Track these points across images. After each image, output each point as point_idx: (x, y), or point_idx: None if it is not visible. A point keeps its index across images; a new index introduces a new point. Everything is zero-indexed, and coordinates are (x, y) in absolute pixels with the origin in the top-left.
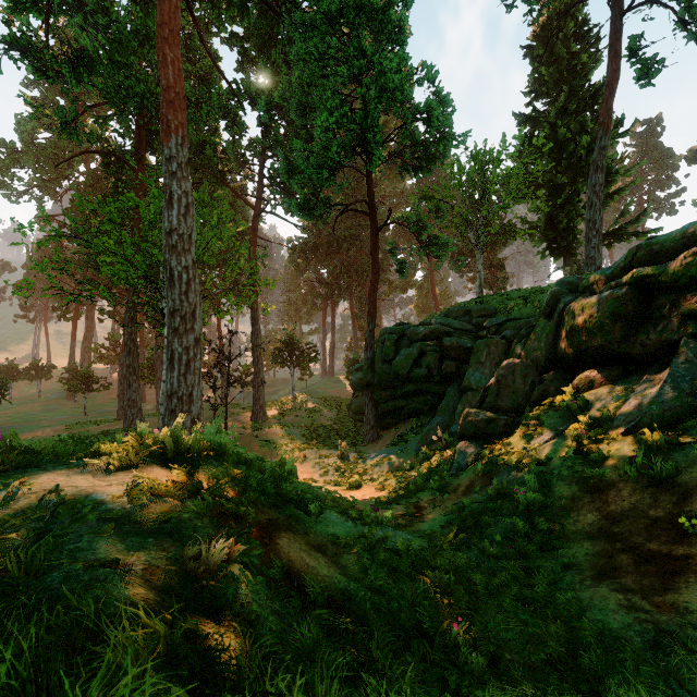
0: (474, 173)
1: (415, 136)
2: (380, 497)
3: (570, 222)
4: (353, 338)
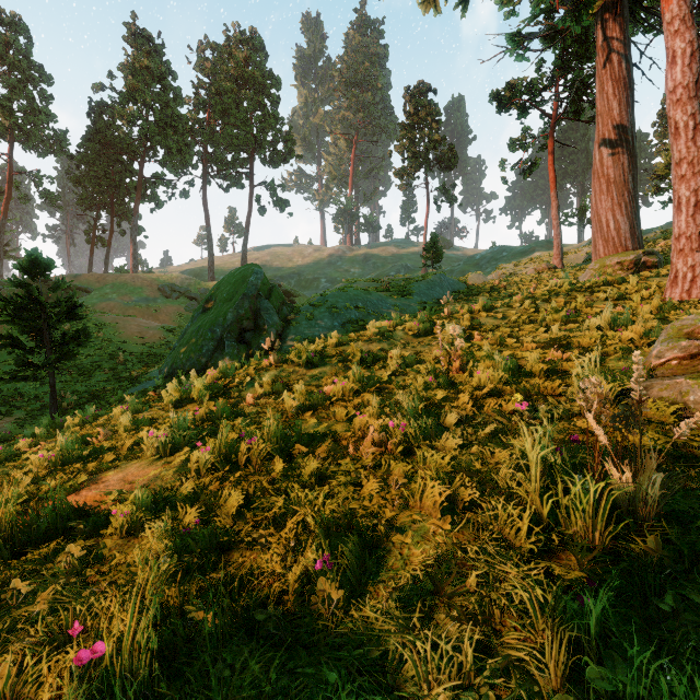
0: None
1: None
2: None
3: None
4: None
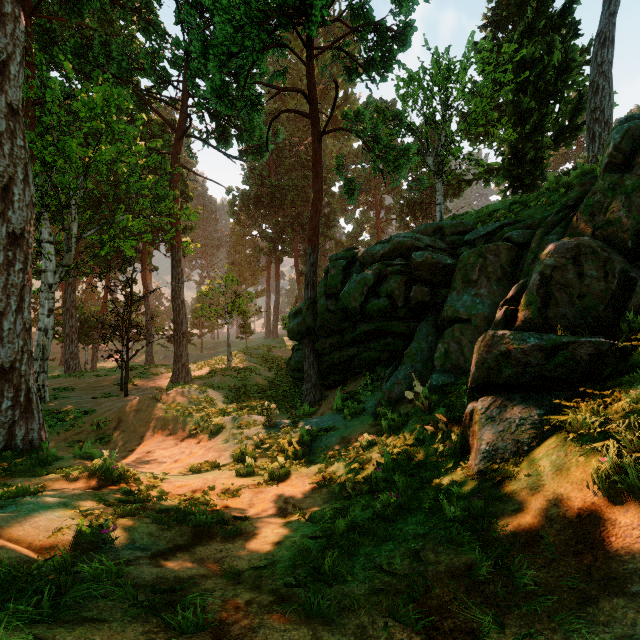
0: (437, 76)
1: (368, 14)
2: (314, 517)
3: (538, 152)
4: (298, 296)
